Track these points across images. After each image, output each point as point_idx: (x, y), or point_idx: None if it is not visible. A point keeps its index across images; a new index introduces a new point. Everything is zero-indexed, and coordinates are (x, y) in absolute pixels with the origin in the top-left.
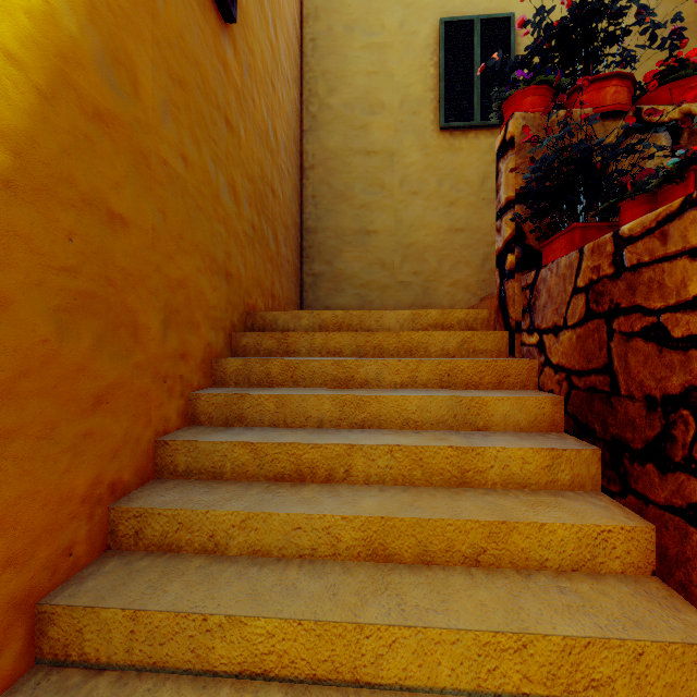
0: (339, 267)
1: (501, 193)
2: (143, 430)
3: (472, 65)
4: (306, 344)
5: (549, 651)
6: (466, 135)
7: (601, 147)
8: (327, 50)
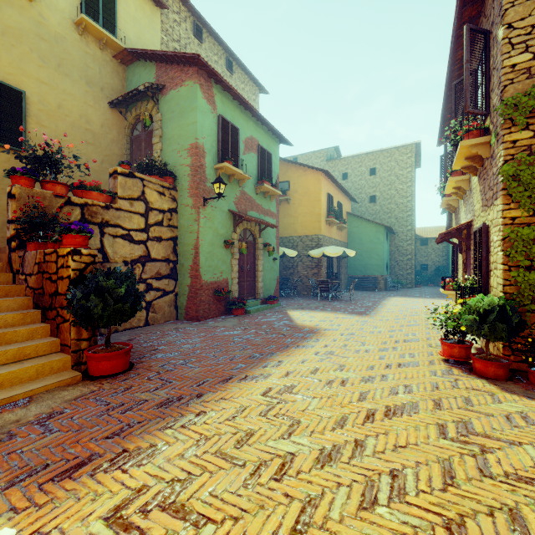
0: None
1: (10, 213)
2: None
3: None
4: None
5: (14, 352)
6: None
7: (44, 221)
8: None
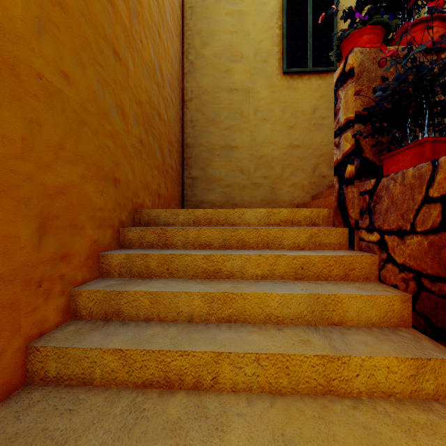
0: (210, 172)
1: (340, 115)
2: (7, 342)
3: (306, 28)
4: (181, 238)
5: None
6: (302, 78)
7: None
8: (201, 15)
